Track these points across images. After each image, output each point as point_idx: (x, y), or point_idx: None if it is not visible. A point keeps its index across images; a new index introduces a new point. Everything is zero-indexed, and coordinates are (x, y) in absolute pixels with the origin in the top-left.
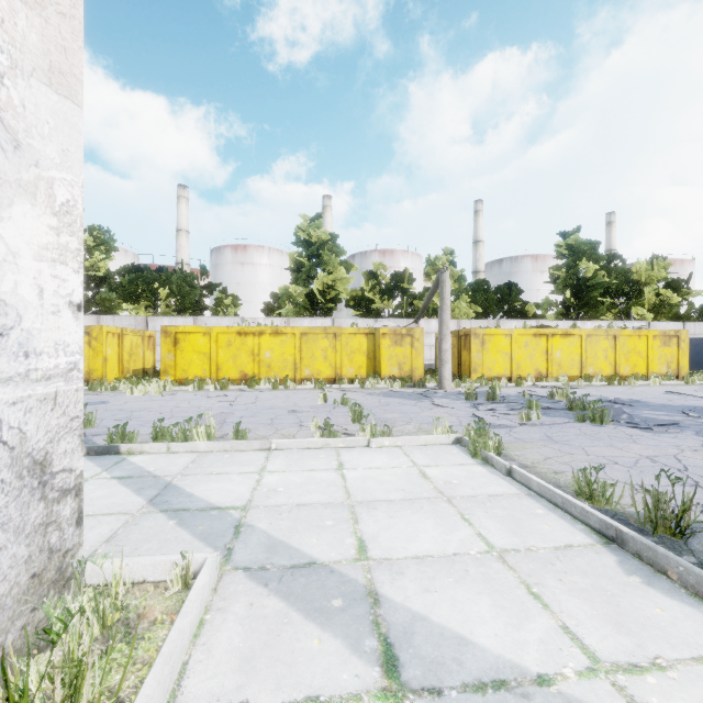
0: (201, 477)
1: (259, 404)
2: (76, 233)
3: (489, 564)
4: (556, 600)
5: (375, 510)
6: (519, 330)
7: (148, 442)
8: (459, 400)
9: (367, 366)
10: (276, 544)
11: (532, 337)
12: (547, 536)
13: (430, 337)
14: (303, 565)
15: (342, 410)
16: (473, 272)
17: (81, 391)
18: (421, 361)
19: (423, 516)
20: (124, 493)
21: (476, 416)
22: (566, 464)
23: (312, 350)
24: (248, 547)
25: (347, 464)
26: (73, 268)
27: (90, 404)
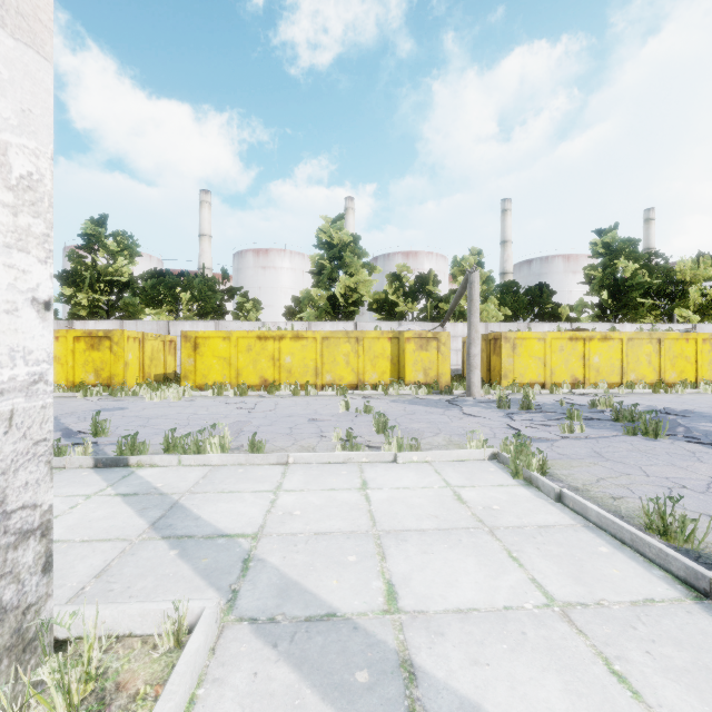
0: (211, 495)
1: (279, 412)
2: (42, 214)
3: (551, 624)
4: (648, 685)
5: (405, 542)
6: (553, 333)
7: (160, 453)
8: (491, 408)
9: (391, 371)
10: (289, 586)
11: (567, 341)
12: (619, 585)
13: (456, 341)
14: (321, 617)
15: (365, 419)
16: (501, 274)
17: (50, 408)
18: (447, 367)
19: (462, 553)
20: (126, 514)
21: (511, 428)
22: (624, 487)
23: (334, 355)
24: (257, 589)
25: (372, 482)
26: (37, 257)
27: (108, 410)
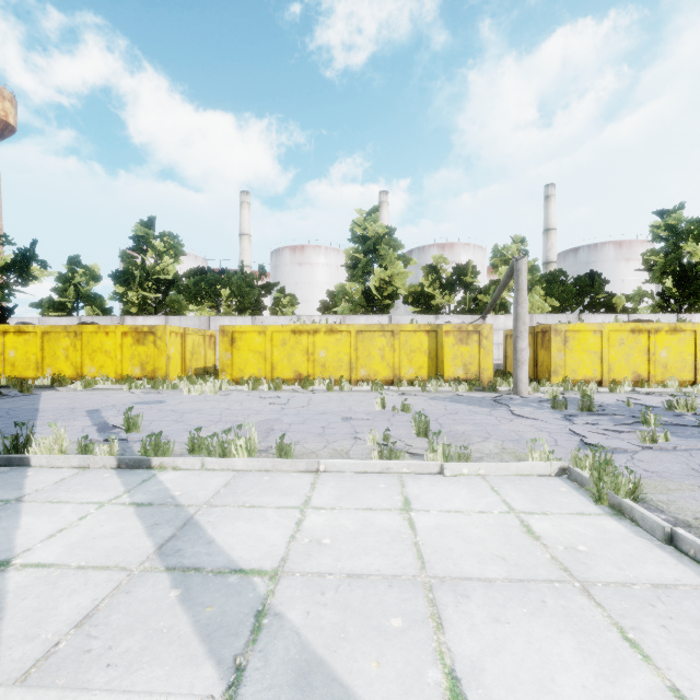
0: (230, 510)
1: (311, 408)
2: None
3: None
4: None
5: (466, 599)
6: (611, 325)
7: (184, 454)
8: (543, 409)
9: (428, 366)
10: (311, 666)
11: (628, 334)
12: None
13: (497, 335)
14: None
15: (402, 418)
16: (544, 264)
17: None
18: (490, 362)
19: (551, 625)
20: (134, 531)
21: (574, 433)
22: None
23: (368, 349)
24: (268, 668)
25: (415, 501)
26: None
27: (147, 404)
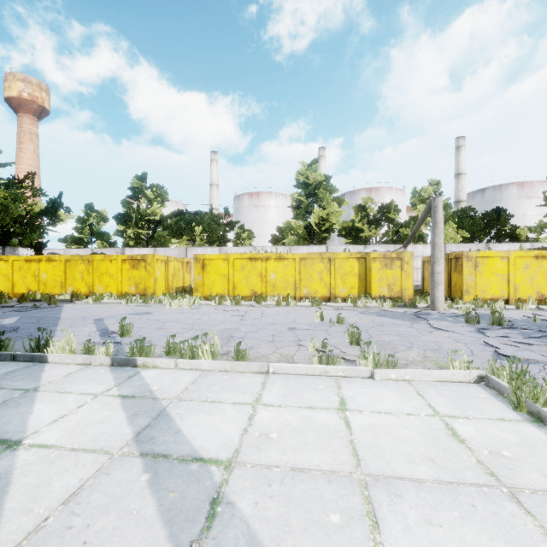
0: (195, 404)
1: (264, 320)
2: None
3: None
4: None
5: (399, 499)
6: (517, 252)
7: (162, 355)
8: (458, 323)
9: (358, 286)
10: None
11: (532, 259)
12: None
13: (416, 261)
14: None
15: (337, 329)
16: (455, 202)
17: None
18: (410, 283)
19: (483, 532)
20: (118, 419)
21: (488, 345)
22: None
23: (309, 273)
24: None
25: (350, 402)
26: None
27: (139, 314)
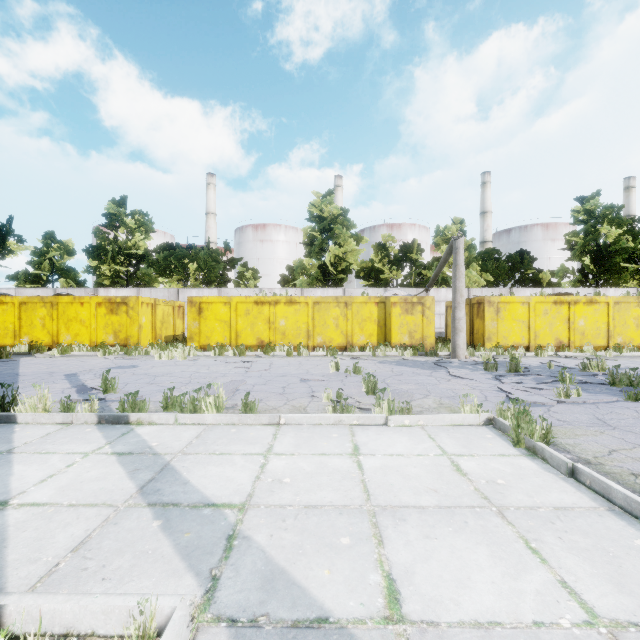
0: (202, 457)
1: (273, 371)
2: None
3: None
4: None
5: (403, 522)
6: (537, 297)
7: (159, 411)
8: (477, 370)
9: (377, 334)
10: (275, 574)
11: (551, 305)
12: None
13: (439, 306)
14: (310, 622)
15: (354, 379)
16: (481, 243)
17: None
18: (432, 330)
19: (471, 539)
20: (117, 475)
21: (502, 390)
22: None
23: (324, 319)
24: (239, 577)
25: (363, 447)
26: None
27: (122, 368)
